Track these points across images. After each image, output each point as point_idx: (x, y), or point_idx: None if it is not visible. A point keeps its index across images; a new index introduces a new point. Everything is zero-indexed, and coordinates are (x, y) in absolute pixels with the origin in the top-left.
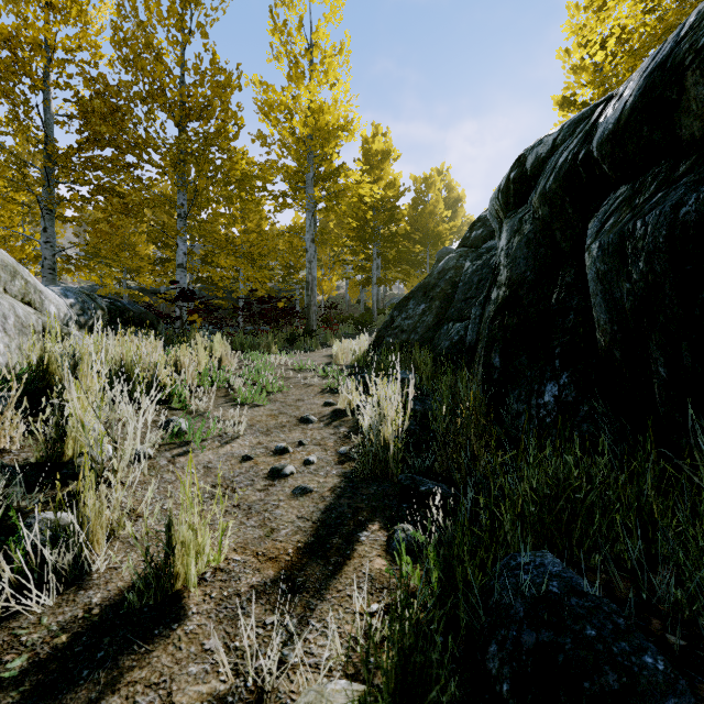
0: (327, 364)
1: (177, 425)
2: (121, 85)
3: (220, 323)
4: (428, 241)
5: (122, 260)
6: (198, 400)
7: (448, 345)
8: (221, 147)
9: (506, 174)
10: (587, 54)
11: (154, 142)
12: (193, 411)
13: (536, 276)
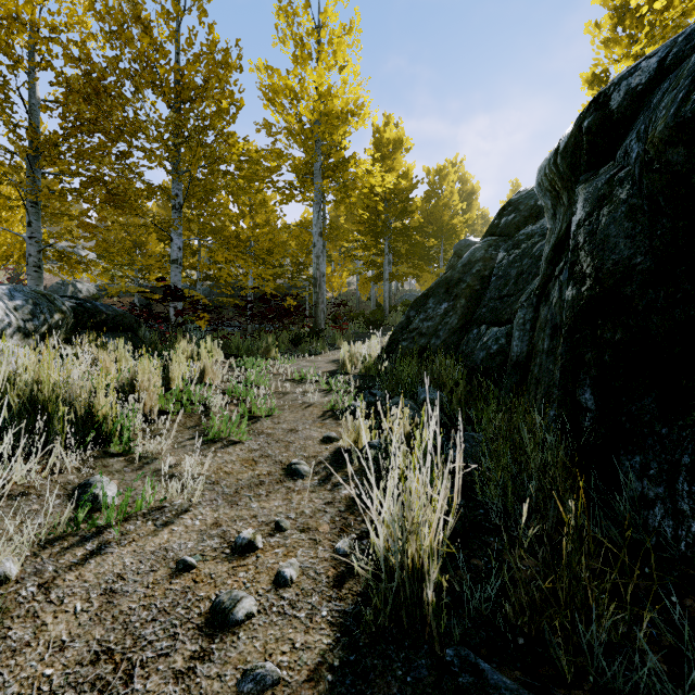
0: (332, 373)
1: (94, 493)
2: (105, 61)
3: (222, 323)
4: (442, 235)
5: (133, 258)
6: (152, 438)
7: (483, 357)
8: (215, 128)
9: (569, 128)
10: (621, 25)
11: (144, 125)
12: (138, 458)
13: (657, 263)
